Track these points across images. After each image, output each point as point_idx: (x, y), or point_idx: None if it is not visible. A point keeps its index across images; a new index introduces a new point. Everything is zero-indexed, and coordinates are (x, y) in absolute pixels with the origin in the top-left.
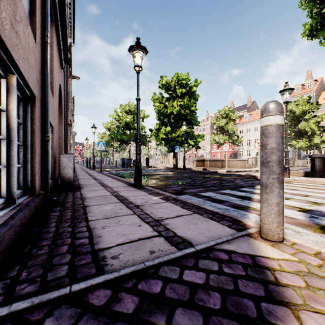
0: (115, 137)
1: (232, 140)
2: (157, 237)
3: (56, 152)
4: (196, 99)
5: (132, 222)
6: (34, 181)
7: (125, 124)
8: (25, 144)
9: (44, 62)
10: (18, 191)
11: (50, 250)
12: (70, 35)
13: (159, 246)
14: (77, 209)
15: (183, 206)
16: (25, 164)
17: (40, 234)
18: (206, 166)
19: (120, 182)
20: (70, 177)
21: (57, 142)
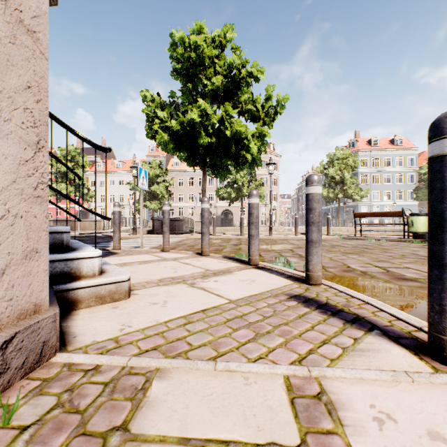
0: None
1: (81, 194)
2: None
3: None
4: None
5: None
6: None
7: None
8: None
9: None
10: None
11: None
12: None
13: None
14: None
15: None
16: None
17: None
18: None
19: None
20: None
21: None
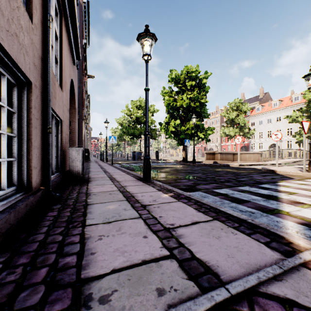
0: (126, 131)
1: (243, 133)
2: (167, 260)
3: (66, 145)
4: (206, 91)
5: (136, 230)
6: (30, 176)
7: (135, 119)
8: (20, 135)
9: (46, 48)
10: (9, 189)
11: (23, 274)
12: (86, 37)
13: (170, 278)
14: (78, 209)
15: (198, 208)
16: (20, 158)
17: (23, 244)
18: (216, 159)
19: (128, 176)
20: (78, 171)
21: (68, 136)
